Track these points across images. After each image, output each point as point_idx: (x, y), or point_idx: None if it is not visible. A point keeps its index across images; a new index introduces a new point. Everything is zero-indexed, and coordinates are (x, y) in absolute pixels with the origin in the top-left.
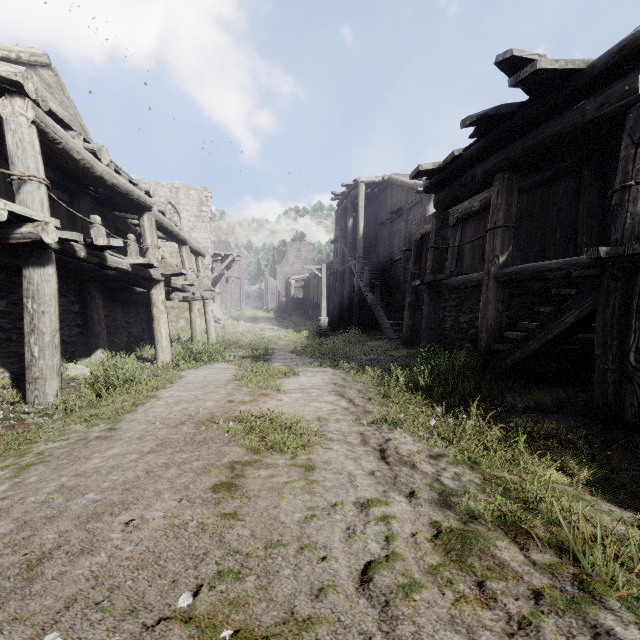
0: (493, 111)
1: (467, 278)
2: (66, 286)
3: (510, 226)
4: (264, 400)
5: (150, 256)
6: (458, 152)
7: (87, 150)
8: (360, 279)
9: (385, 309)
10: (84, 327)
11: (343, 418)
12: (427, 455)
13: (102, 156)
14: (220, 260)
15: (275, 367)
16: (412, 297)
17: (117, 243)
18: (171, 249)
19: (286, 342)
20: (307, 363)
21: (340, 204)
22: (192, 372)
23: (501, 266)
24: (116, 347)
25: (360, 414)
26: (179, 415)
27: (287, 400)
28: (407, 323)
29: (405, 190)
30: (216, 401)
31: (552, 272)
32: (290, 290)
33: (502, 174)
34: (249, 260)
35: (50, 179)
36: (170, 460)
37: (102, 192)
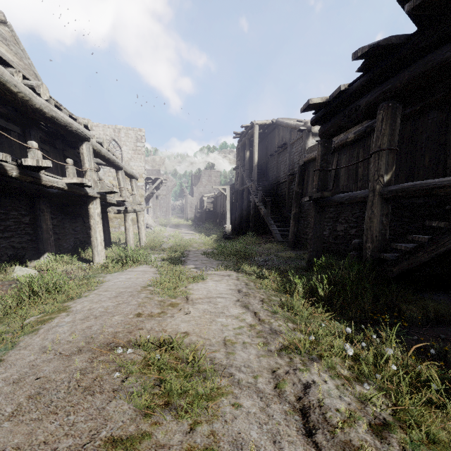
0: (384, 41)
1: (351, 195)
2: (17, 202)
3: (394, 149)
4: (171, 313)
5: (88, 177)
6: (344, 87)
7: (27, 86)
8: (255, 196)
9: (274, 219)
10: (34, 235)
11: (250, 342)
12: (369, 427)
13: (41, 92)
14: (152, 182)
15: (187, 270)
16: (296, 210)
17: (46, 164)
18: (114, 174)
19: (199, 244)
20: (215, 265)
21: (240, 141)
22: (115, 276)
23: (385, 184)
24: (64, 250)
25: (267, 335)
26: (78, 337)
27: (194, 313)
28: (292, 230)
29: (289, 129)
30: (124, 315)
31: (444, 189)
32: (203, 204)
33: (386, 103)
34: (174, 183)
35: (3, 114)
36: (23, 439)
37: (51, 126)
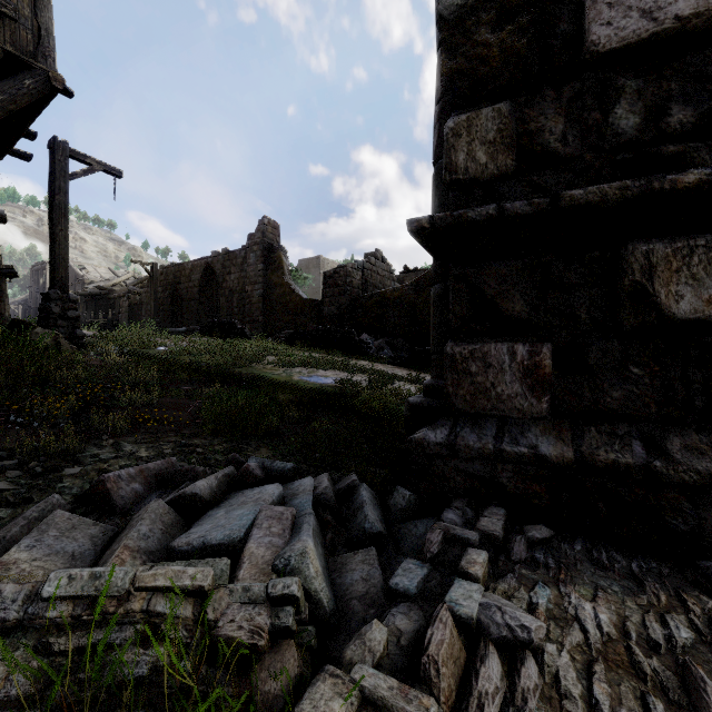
0: None
1: None
2: None
3: None
4: None
5: None
6: None
7: None
8: None
9: None
10: None
11: None
12: None
13: None
14: None
15: None
16: None
17: None
18: None
19: None
20: None
21: (34, 267)
22: None
23: None
24: None
25: None
26: None
27: None
28: None
29: (75, 274)
30: None
31: None
32: None
33: None
34: None
35: None
36: None
37: None
